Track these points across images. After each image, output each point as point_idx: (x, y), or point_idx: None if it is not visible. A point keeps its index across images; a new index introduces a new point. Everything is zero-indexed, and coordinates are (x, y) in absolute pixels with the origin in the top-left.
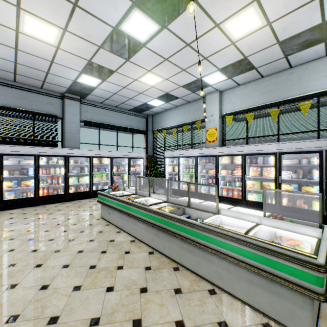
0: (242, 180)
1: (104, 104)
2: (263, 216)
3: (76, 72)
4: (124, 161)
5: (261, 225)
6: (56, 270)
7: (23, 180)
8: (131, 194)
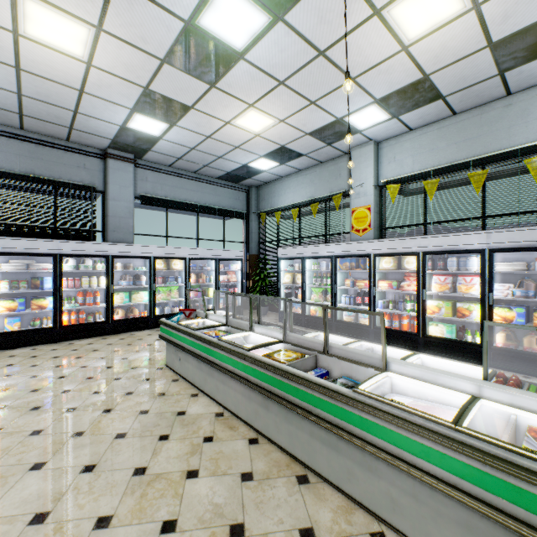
0: (419, 298)
1: (175, 169)
2: (485, 380)
3: (124, 111)
4: (210, 265)
5: (482, 399)
6: (70, 476)
7: (34, 297)
8: (217, 325)
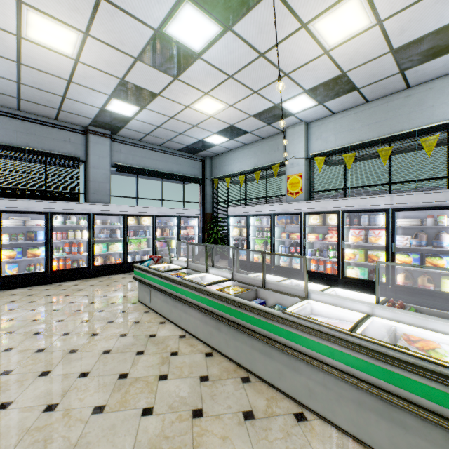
0: (339, 247)
1: (144, 142)
2: (376, 303)
3: (104, 96)
4: (172, 221)
5: (373, 316)
6: (70, 380)
7: (29, 247)
8: (180, 268)
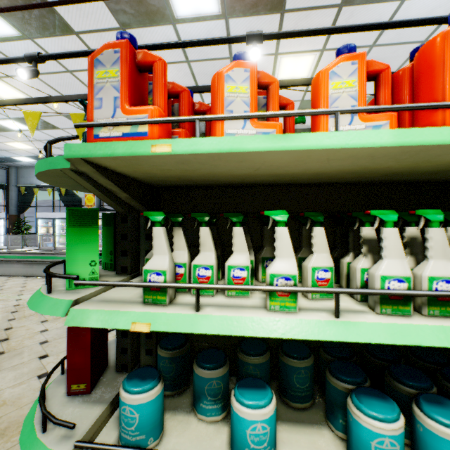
0: None
1: None
2: None
3: None
4: None
5: None
6: None
7: None
8: (3, 249)
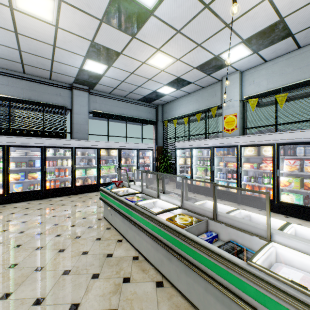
0: (274, 176)
1: (113, 95)
2: None
3: (80, 58)
4: (133, 153)
5: None
6: (24, 308)
7: (30, 172)
8: (135, 193)
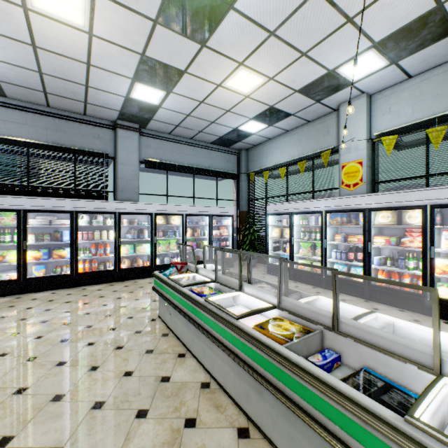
0: (426, 256)
1: (174, 136)
2: None
3: (126, 81)
4: (204, 221)
5: None
6: None
7: (55, 248)
8: (206, 281)
